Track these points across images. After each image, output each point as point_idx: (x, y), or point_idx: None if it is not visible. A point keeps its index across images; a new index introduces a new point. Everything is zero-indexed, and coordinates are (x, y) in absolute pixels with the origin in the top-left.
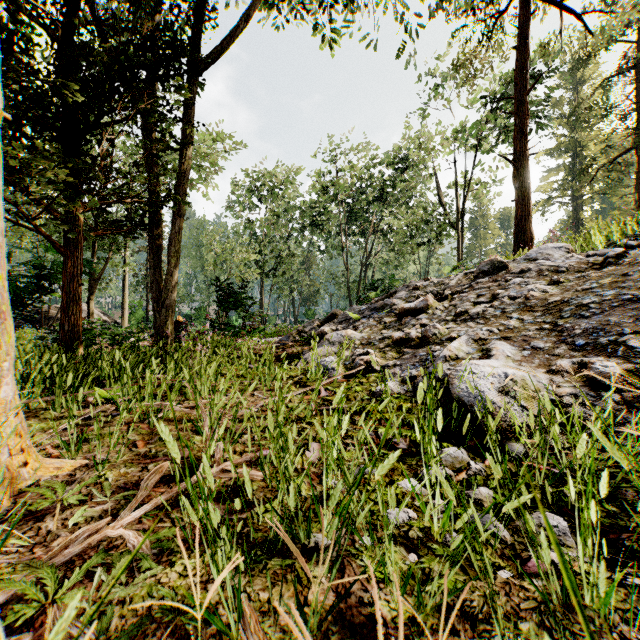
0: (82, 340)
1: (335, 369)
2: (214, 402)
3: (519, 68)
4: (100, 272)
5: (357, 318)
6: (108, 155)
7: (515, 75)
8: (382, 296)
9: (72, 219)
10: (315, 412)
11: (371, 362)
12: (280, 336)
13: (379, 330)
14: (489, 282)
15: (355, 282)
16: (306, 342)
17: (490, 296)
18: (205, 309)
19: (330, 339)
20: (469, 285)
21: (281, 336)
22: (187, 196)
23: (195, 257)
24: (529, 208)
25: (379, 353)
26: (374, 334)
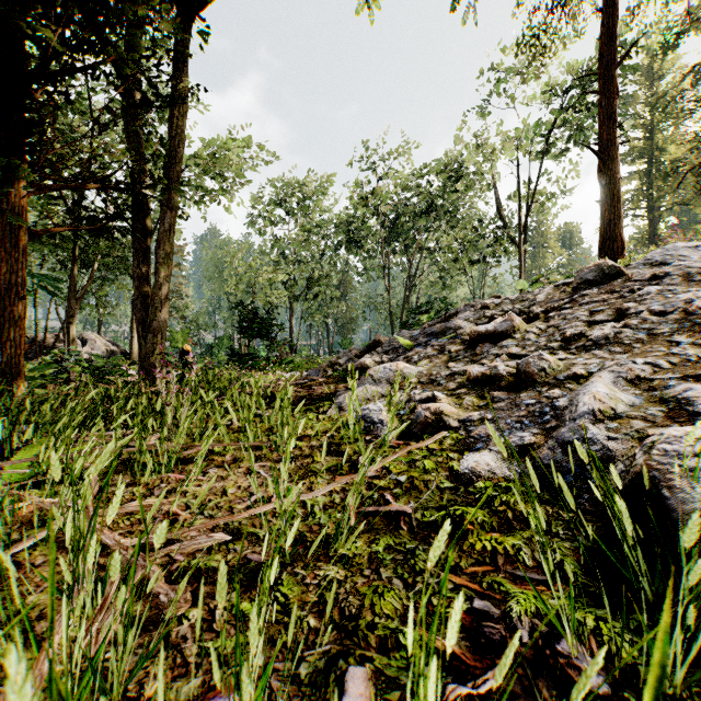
0: (25, 376)
1: (384, 423)
2: (89, 557)
3: (606, 36)
4: (83, 289)
5: (409, 346)
6: (49, 105)
7: (600, 46)
8: (438, 319)
9: (9, 205)
10: (355, 520)
11: (442, 413)
12: (310, 369)
13: (443, 362)
14: (601, 294)
15: (398, 307)
16: (341, 378)
17: (613, 312)
18: (228, 338)
19: (374, 375)
20: (569, 299)
21: (311, 369)
22: (182, 184)
23: (218, 280)
24: (620, 210)
25: (450, 397)
26: (436, 368)
